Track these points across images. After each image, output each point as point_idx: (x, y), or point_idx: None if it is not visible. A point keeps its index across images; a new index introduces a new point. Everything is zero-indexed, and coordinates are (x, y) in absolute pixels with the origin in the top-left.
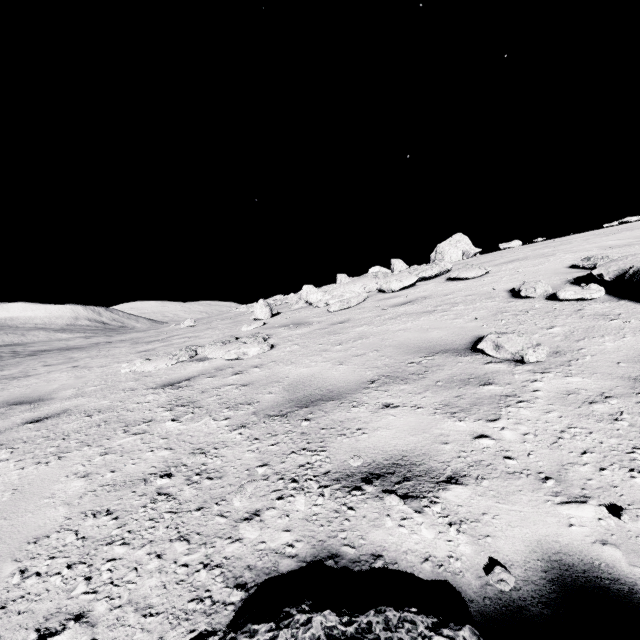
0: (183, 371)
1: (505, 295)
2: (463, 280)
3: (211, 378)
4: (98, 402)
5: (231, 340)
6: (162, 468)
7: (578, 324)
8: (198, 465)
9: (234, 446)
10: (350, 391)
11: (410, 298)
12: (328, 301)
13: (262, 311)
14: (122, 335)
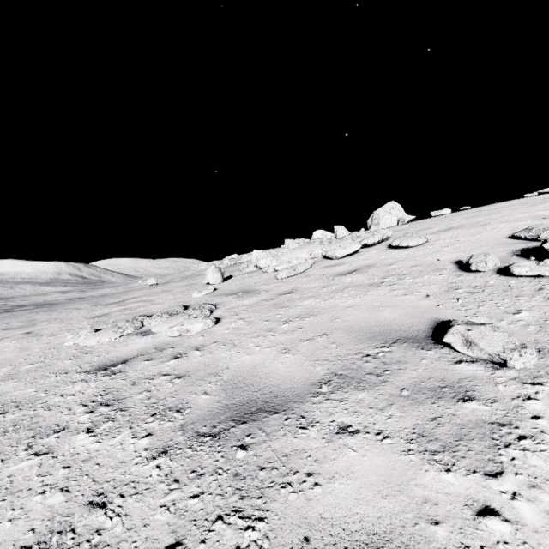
0: (124, 348)
1: (452, 267)
2: (404, 248)
3: (148, 362)
4: (23, 390)
5: (179, 310)
6: (42, 535)
7: (547, 308)
8: (90, 533)
9: (145, 493)
10: (297, 398)
11: (355, 266)
12: (276, 267)
13: (214, 276)
14: (95, 290)
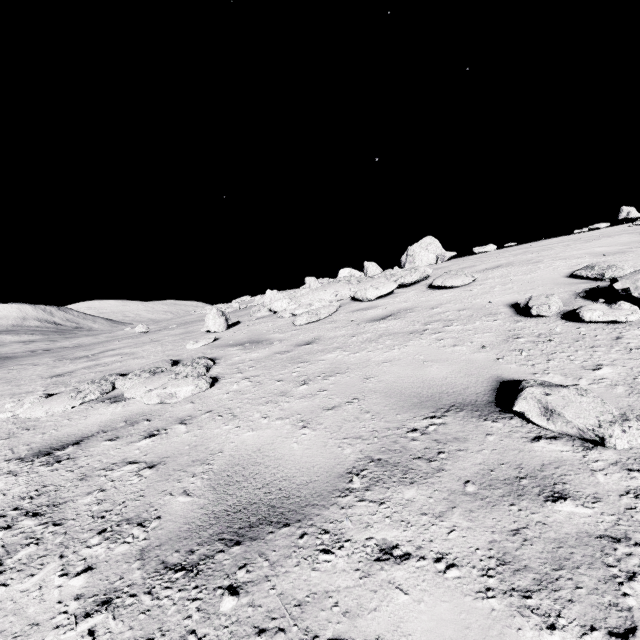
0: (81, 422)
1: (508, 311)
2: (448, 288)
3: (111, 442)
4: None
5: (164, 367)
6: None
7: (633, 363)
8: None
9: None
10: (318, 498)
11: (390, 310)
12: (294, 311)
13: (215, 322)
14: (68, 340)
